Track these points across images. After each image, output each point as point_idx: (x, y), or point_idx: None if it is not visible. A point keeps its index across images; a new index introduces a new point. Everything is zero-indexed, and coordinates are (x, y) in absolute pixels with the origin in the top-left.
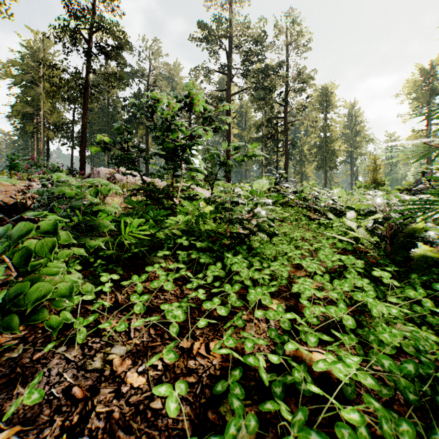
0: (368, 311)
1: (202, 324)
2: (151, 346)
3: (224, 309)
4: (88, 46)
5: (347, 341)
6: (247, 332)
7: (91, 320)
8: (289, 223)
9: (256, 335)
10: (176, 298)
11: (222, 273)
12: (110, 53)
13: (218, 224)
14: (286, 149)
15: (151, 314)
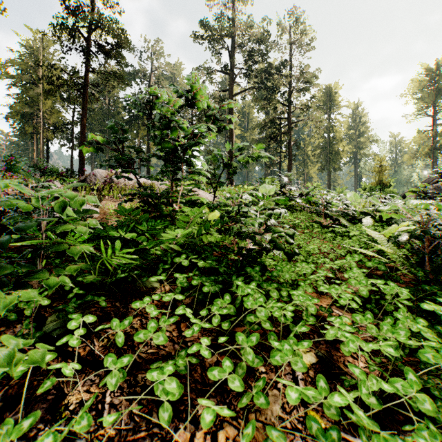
0: (434, 370)
1: (206, 419)
2: (132, 439)
3: (239, 379)
4: (87, 45)
5: (427, 440)
6: (277, 427)
7: (25, 429)
8: (299, 230)
9: (284, 415)
10: (172, 343)
11: (232, 309)
12: (109, 52)
13: (222, 233)
14: (289, 150)
15: (137, 375)
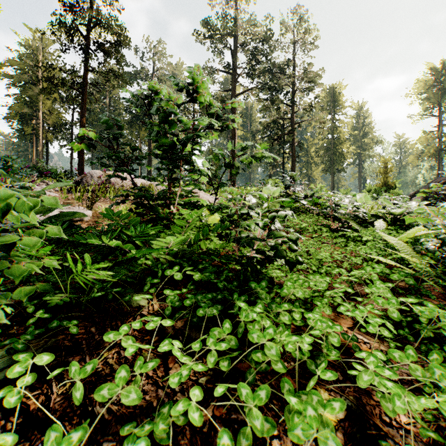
0: None
1: None
2: None
3: None
4: (86, 44)
5: None
6: None
7: None
8: (306, 234)
9: None
10: (155, 387)
11: (232, 341)
12: (109, 51)
13: (223, 238)
14: (293, 151)
15: (101, 442)
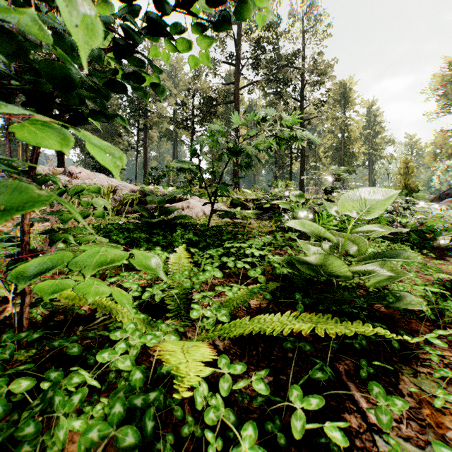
0: None
1: None
2: None
3: None
4: None
5: None
6: None
7: None
8: None
9: None
10: None
11: None
12: None
13: None
14: (302, 150)
15: None
